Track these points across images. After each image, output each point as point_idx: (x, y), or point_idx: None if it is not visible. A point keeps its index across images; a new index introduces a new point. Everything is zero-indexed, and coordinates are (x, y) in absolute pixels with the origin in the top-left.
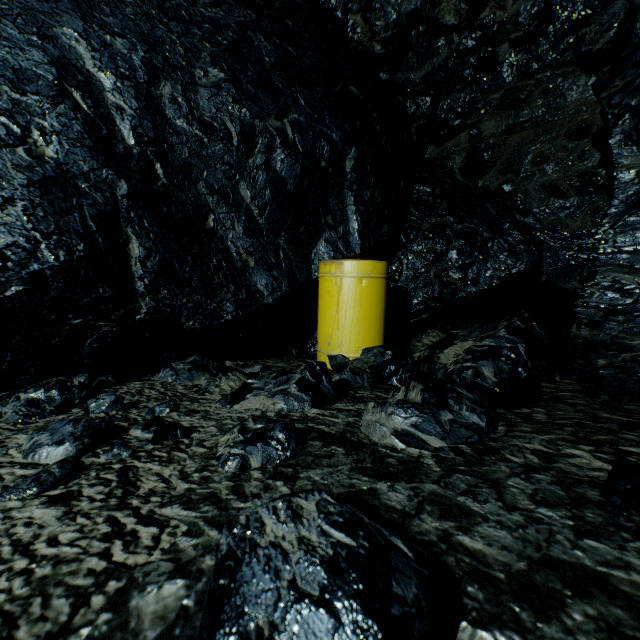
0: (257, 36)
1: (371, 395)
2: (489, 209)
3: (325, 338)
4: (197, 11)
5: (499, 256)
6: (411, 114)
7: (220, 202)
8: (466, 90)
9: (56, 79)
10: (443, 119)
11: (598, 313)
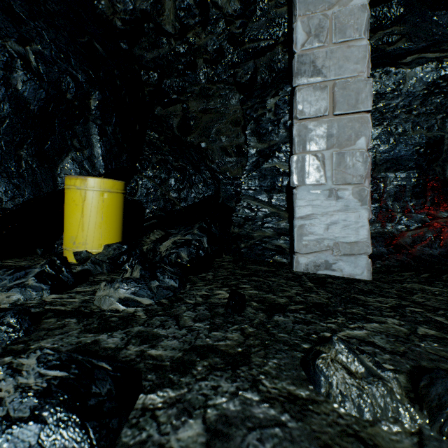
0: None
1: (108, 278)
2: (193, 156)
3: (71, 238)
4: None
5: (199, 185)
6: (144, 81)
7: None
8: (180, 78)
9: None
10: (166, 91)
11: (242, 220)
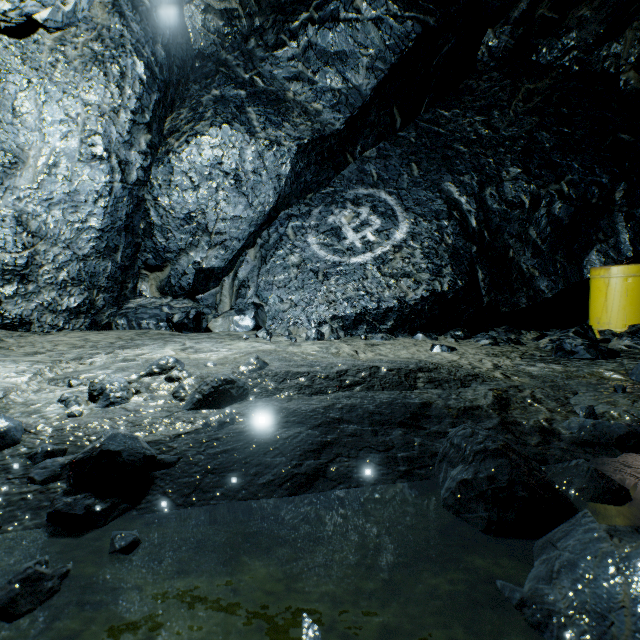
0: (539, 133)
1: None
2: None
3: (594, 319)
4: (500, 135)
5: None
6: None
7: (516, 241)
8: None
9: (447, 209)
10: None
11: None
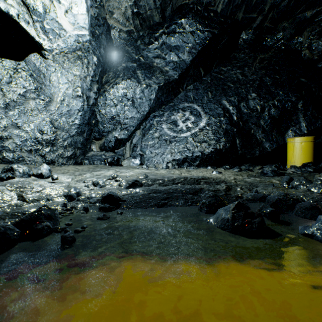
0: (265, 78)
1: None
2: None
3: (289, 160)
4: (248, 79)
5: None
6: None
7: (254, 126)
8: None
9: (223, 113)
10: None
11: None
